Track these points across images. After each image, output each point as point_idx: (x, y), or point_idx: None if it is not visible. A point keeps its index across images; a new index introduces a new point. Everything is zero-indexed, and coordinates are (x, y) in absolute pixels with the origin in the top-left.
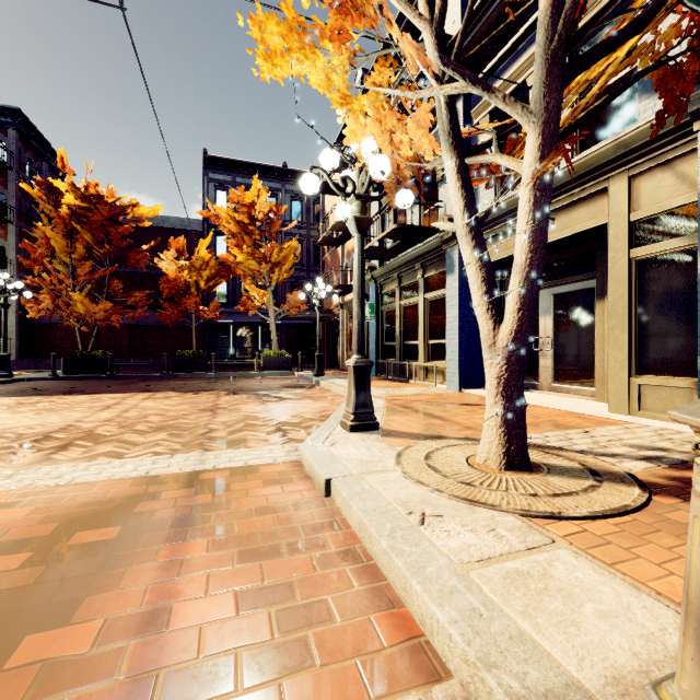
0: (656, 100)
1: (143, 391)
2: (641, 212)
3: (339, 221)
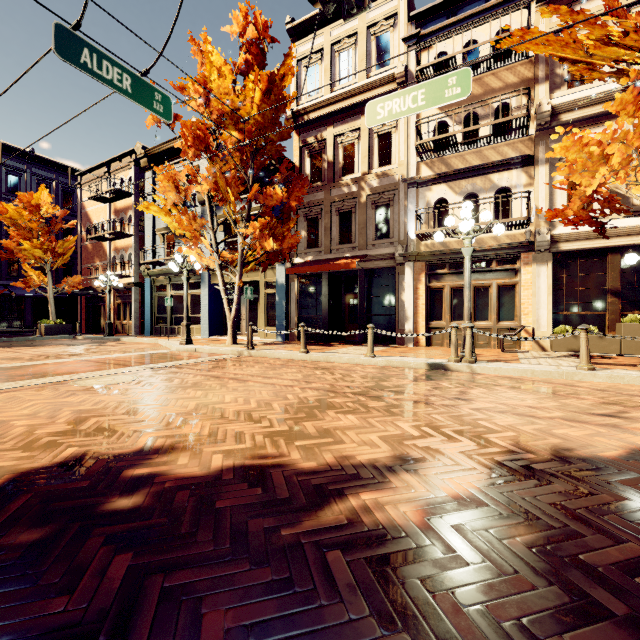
0: None
1: None
2: (267, 280)
3: (118, 231)
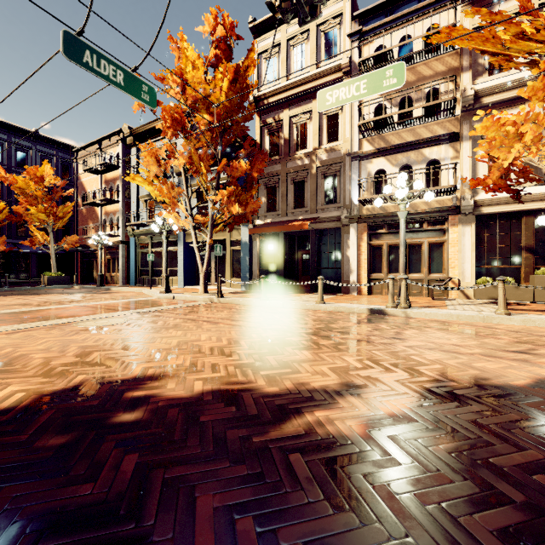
0: None
1: (0, 296)
2: (233, 239)
3: (108, 198)
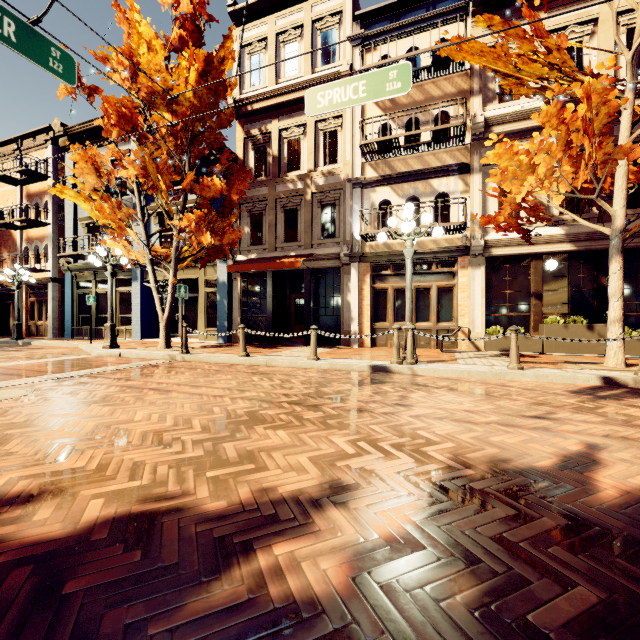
0: None
1: None
2: (207, 278)
3: (30, 218)
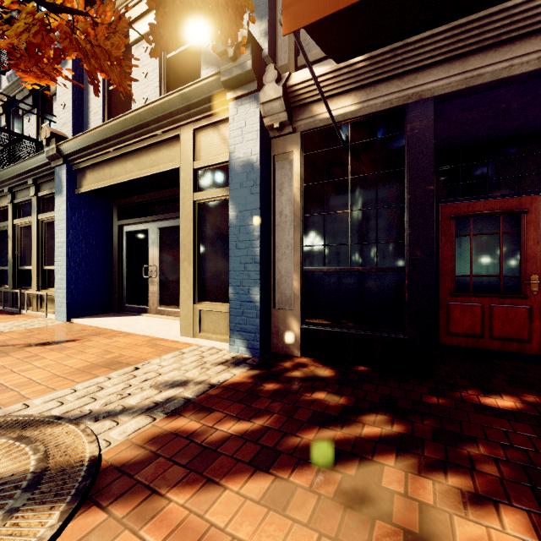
0: (212, 71)
1: None
2: (201, 162)
3: None
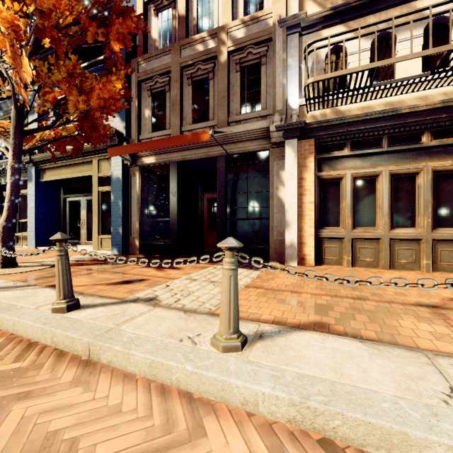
0: None
1: None
2: (101, 174)
3: None
